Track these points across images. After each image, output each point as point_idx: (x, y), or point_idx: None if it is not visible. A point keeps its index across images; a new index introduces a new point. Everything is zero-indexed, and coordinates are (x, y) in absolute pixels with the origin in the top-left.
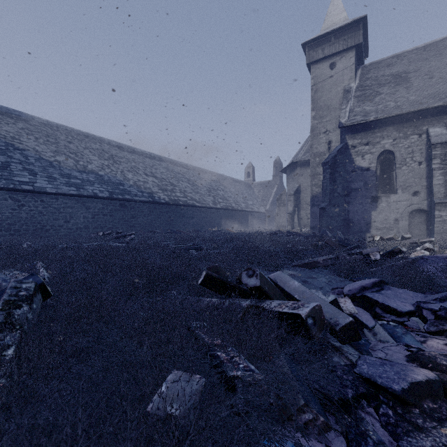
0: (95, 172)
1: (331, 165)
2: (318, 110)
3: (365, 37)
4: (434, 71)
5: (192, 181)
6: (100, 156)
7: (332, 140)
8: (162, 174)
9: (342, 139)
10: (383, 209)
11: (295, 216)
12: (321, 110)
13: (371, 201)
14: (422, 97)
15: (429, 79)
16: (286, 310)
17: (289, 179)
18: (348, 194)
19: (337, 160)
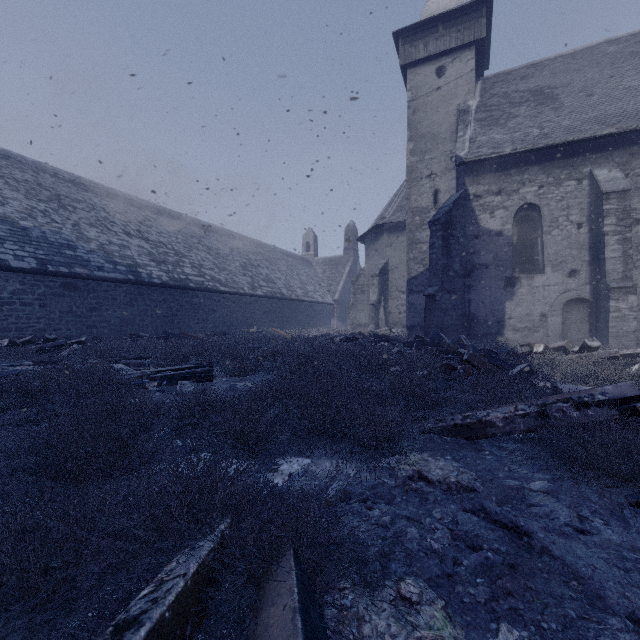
0: (11, 220)
1: (444, 224)
2: (418, 140)
3: (487, 33)
4: (592, 86)
5: (215, 250)
6: (29, 194)
7: (440, 189)
8: (160, 236)
9: (460, 184)
10: (523, 298)
11: (381, 310)
12: (423, 141)
13: (506, 285)
14: (580, 122)
15: (588, 98)
16: None
17: (371, 251)
18: (468, 273)
19: (453, 218)
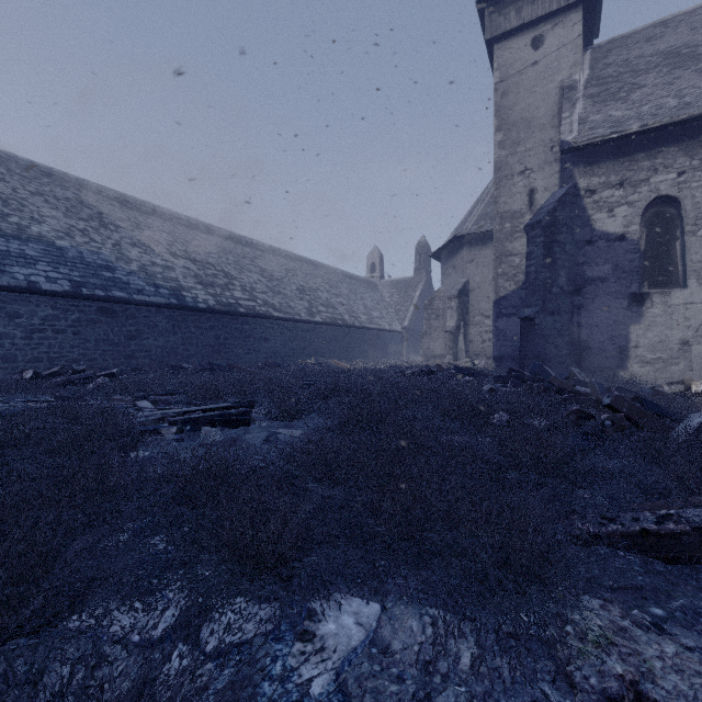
0: (46, 239)
1: (546, 228)
2: (508, 129)
3: None
4: None
5: (269, 272)
6: (69, 212)
7: (538, 188)
8: (208, 257)
9: (566, 177)
10: (655, 321)
11: (460, 338)
12: (515, 130)
13: (630, 304)
14: None
15: None
16: None
17: (447, 269)
18: (578, 290)
19: (558, 219)
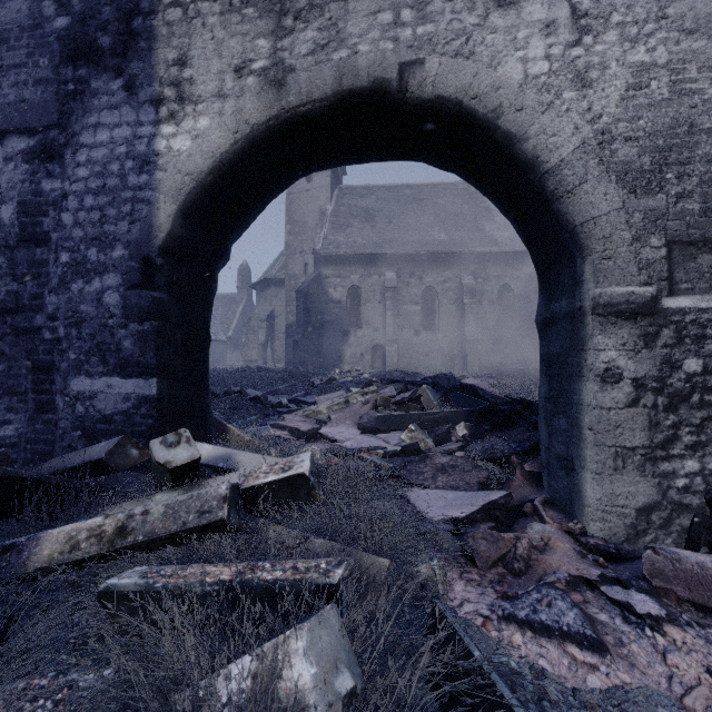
0: None
1: (305, 294)
2: (294, 224)
3: None
4: (393, 217)
5: None
6: None
7: (309, 263)
8: None
9: (317, 267)
10: (352, 344)
11: (269, 348)
12: (297, 226)
13: (343, 335)
14: (382, 240)
15: (389, 224)
16: (253, 396)
17: (261, 298)
18: (322, 326)
19: (311, 290)
